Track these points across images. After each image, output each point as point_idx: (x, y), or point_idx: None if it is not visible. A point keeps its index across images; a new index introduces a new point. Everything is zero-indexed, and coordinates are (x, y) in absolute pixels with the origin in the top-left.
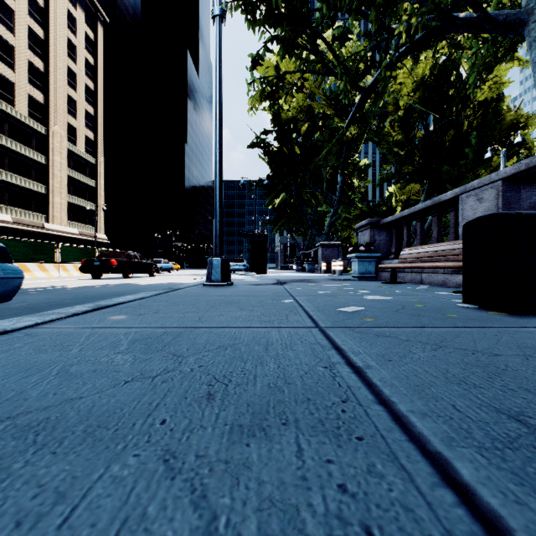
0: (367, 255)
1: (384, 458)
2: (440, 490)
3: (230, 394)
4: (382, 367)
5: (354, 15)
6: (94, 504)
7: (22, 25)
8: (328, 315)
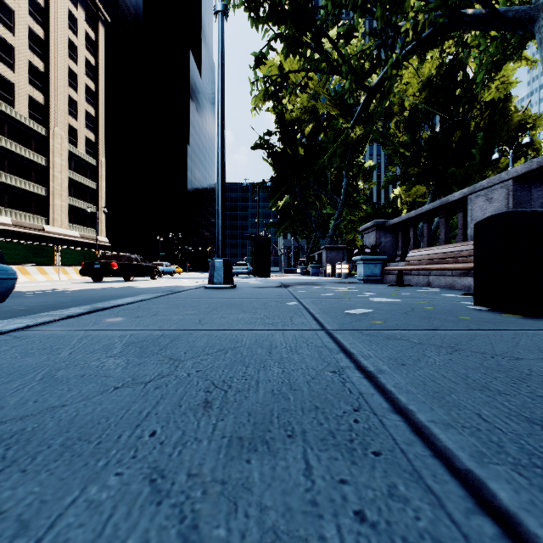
0: (372, 258)
1: (407, 478)
2: (477, 518)
3: (230, 401)
4: (395, 371)
5: (360, 12)
6: (61, 537)
7: (22, 25)
8: (335, 317)
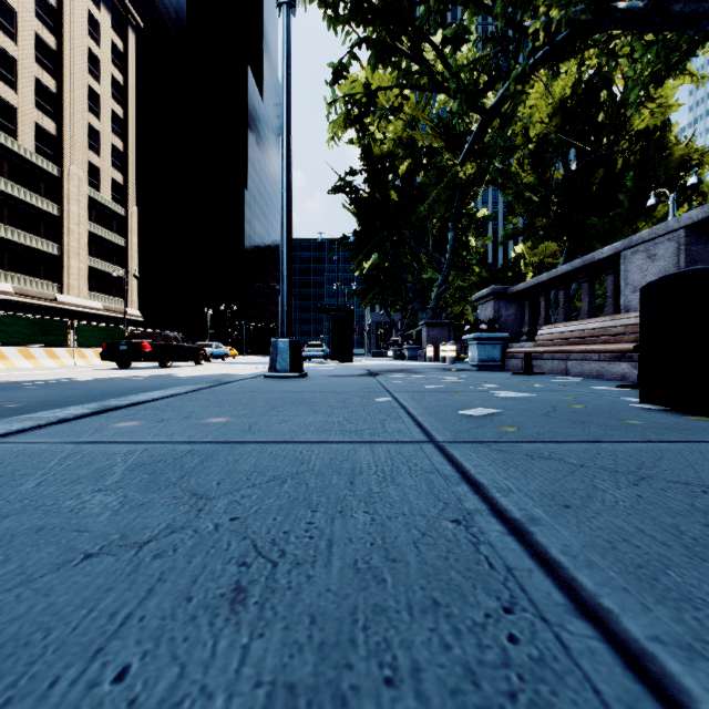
0: (490, 336)
1: None
2: None
3: (279, 587)
4: (557, 520)
5: (473, 7)
6: None
7: (27, 31)
8: (446, 421)
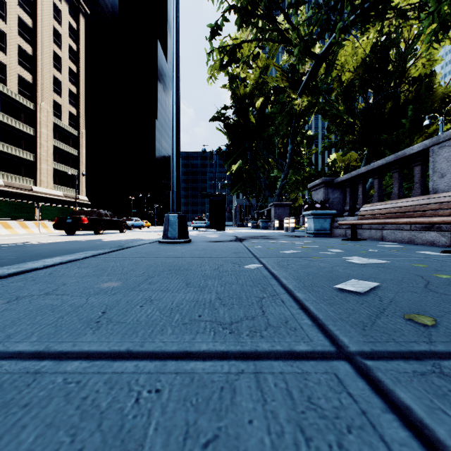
0: (322, 213)
1: None
2: None
3: None
4: None
5: None
6: None
7: (12, 14)
8: (331, 301)
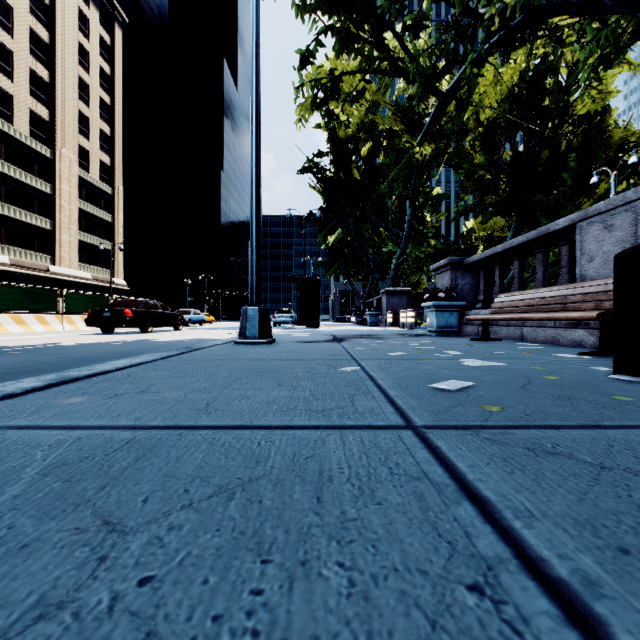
0: (448, 304)
1: None
2: None
3: None
4: (627, 586)
5: None
6: None
7: (22, 25)
8: (419, 397)
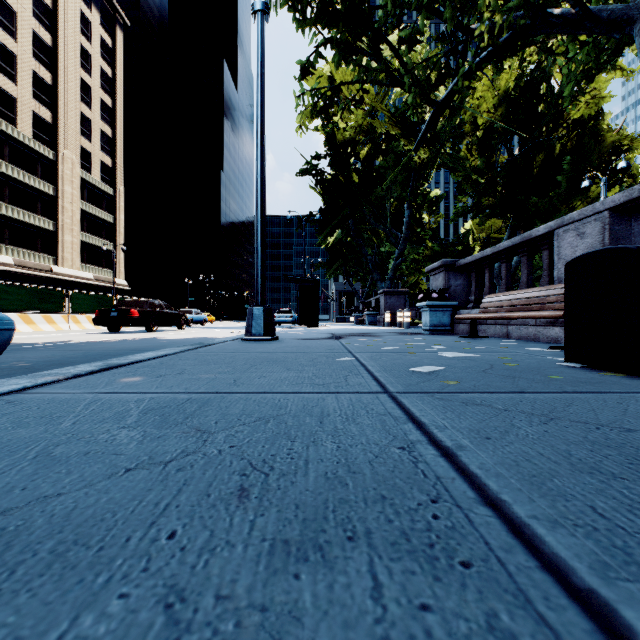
0: (440, 304)
1: (510, 601)
2: None
3: (272, 488)
4: (479, 447)
5: (425, 12)
6: None
7: (25, 29)
8: (398, 376)
